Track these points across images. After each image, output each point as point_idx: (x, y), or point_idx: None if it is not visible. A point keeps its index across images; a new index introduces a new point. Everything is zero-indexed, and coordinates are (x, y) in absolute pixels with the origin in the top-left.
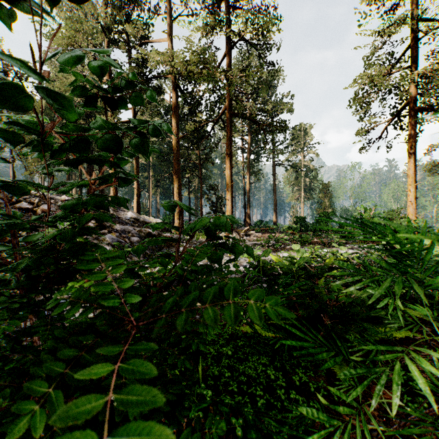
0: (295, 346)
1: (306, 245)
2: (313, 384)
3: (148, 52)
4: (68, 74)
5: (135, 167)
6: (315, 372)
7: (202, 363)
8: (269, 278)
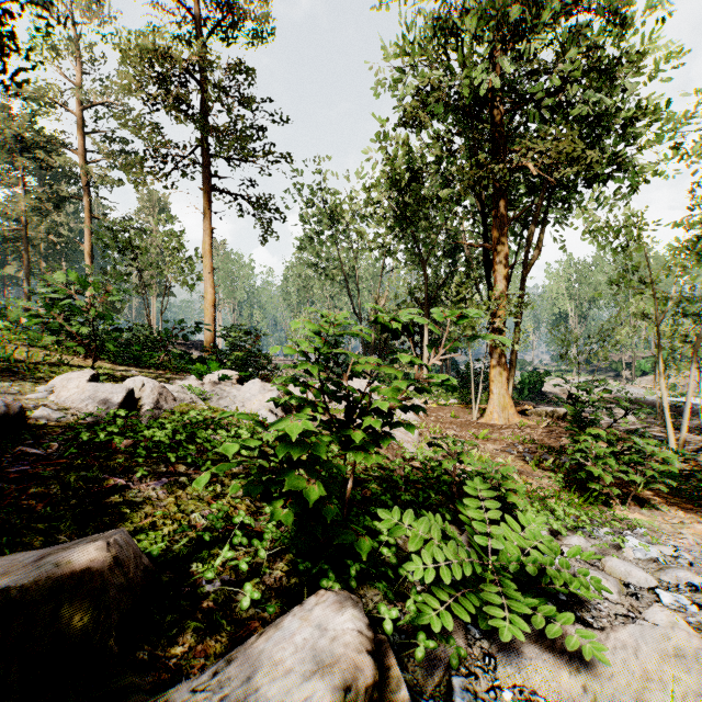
0: None
1: None
2: None
3: None
4: None
5: None
6: None
7: None
8: None
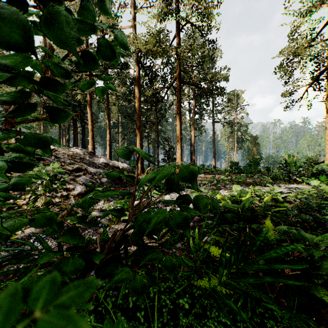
0: None
1: (242, 185)
2: None
3: None
4: None
5: (108, 124)
6: None
7: (157, 322)
8: (216, 215)
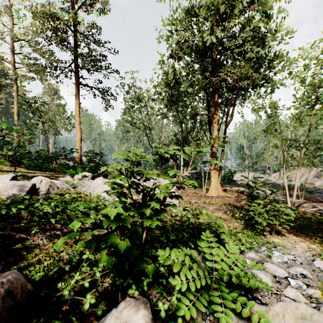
0: None
1: None
2: None
3: None
4: None
5: None
6: None
7: None
8: None
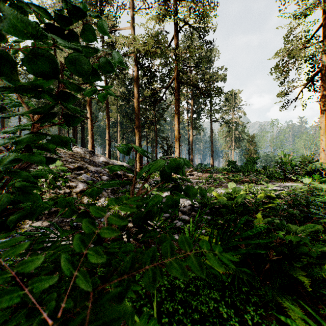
0: (241, 278)
1: (238, 183)
2: (265, 323)
3: (116, 37)
4: (58, 56)
5: (107, 124)
6: (264, 308)
7: (156, 297)
8: (212, 211)
